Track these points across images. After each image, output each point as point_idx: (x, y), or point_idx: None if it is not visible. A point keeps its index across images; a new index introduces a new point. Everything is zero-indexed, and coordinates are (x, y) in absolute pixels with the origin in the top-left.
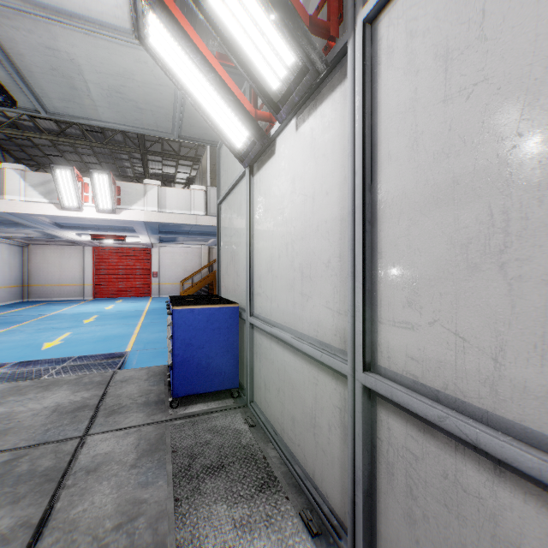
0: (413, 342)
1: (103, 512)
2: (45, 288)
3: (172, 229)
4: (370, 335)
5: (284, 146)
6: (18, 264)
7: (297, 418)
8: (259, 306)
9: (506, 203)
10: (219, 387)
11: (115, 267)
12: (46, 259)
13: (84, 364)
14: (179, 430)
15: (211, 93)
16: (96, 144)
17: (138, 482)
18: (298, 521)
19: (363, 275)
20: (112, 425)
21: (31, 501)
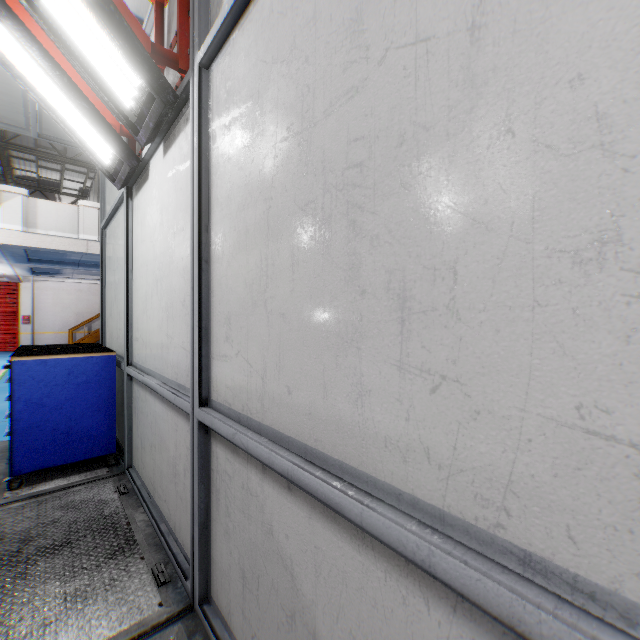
0: (229, 373)
1: None
2: None
3: (51, 256)
4: (207, 371)
5: (155, 172)
6: None
7: (164, 471)
8: (137, 353)
9: (267, 252)
10: (87, 455)
11: None
12: None
13: None
14: (16, 514)
15: (59, 94)
16: None
17: None
18: (147, 577)
19: (199, 313)
20: None
21: None
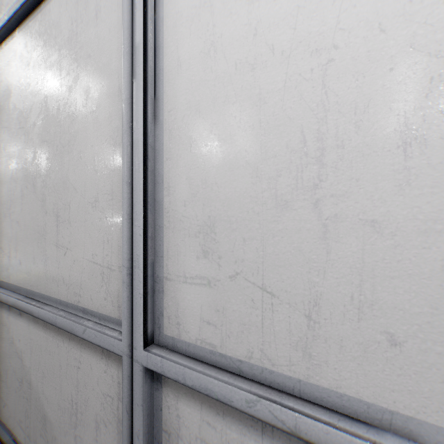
0: None
1: None
2: None
3: None
4: None
5: None
6: None
7: None
8: None
9: (12, 187)
10: None
11: None
12: None
13: None
14: None
15: None
16: None
17: None
18: None
19: None
20: None
21: None
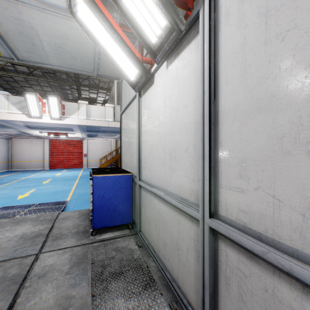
0: (243, 200)
1: (47, 304)
2: (21, 163)
3: (94, 129)
4: (214, 195)
5: (159, 79)
6: (5, 149)
7: (167, 243)
8: (144, 174)
9: None
10: (121, 222)
11: (62, 151)
12: (22, 146)
13: (41, 208)
14: (96, 249)
15: (115, 46)
16: (50, 80)
17: (69, 284)
18: (168, 309)
19: (209, 157)
20: (56, 247)
21: (2, 297)
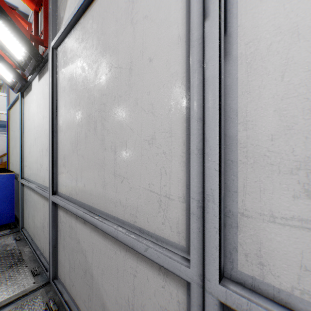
0: (64, 180)
1: None
2: None
3: None
4: (56, 179)
5: (35, 88)
6: None
7: (39, 227)
8: (26, 172)
9: (77, 131)
10: None
11: None
12: None
13: None
14: None
15: None
16: None
17: None
18: (28, 273)
19: (52, 154)
20: None
21: None
